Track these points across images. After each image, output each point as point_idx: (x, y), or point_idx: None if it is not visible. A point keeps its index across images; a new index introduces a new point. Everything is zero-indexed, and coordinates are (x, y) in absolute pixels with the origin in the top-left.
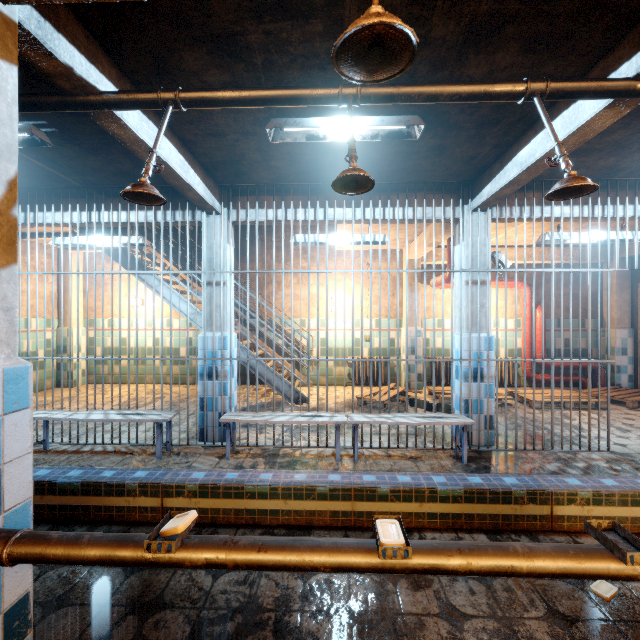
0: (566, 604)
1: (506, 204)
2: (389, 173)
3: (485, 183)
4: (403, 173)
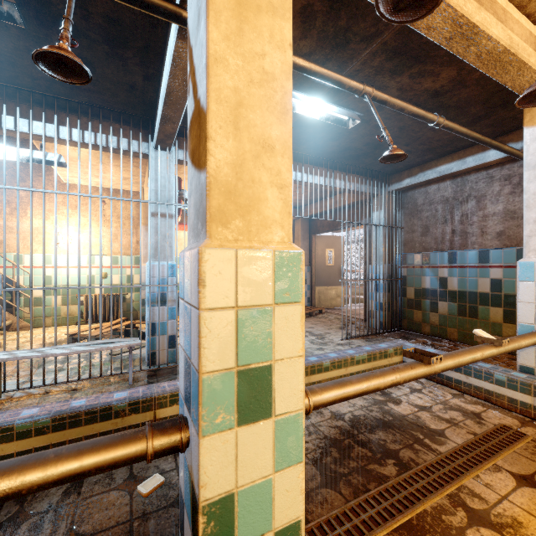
0: (96, 519)
1: (184, 147)
2: (46, 82)
3: (156, 119)
4: (65, 87)
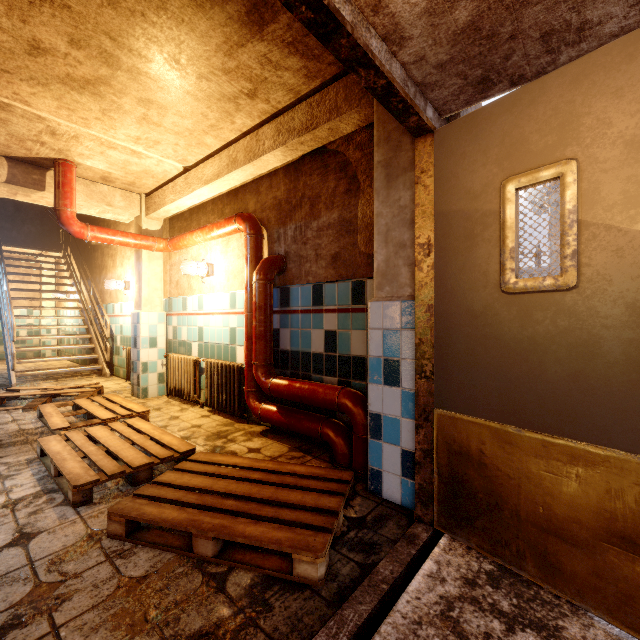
0: None
1: None
2: None
3: None
4: None
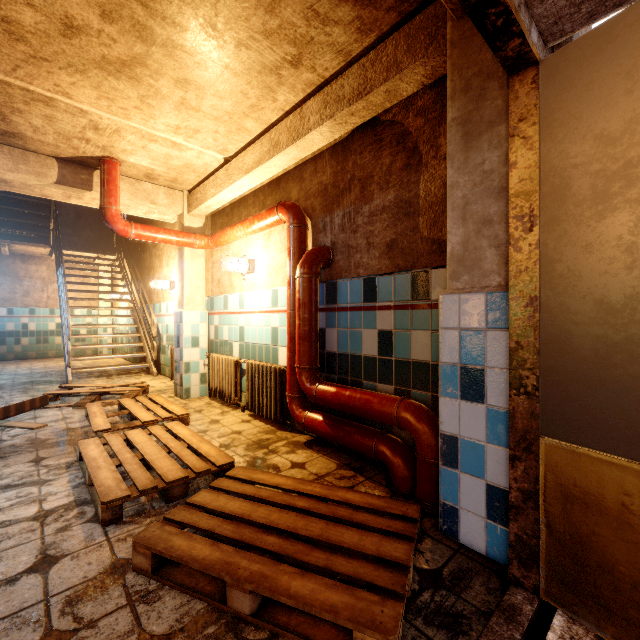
0: None
1: None
2: None
3: None
4: None
